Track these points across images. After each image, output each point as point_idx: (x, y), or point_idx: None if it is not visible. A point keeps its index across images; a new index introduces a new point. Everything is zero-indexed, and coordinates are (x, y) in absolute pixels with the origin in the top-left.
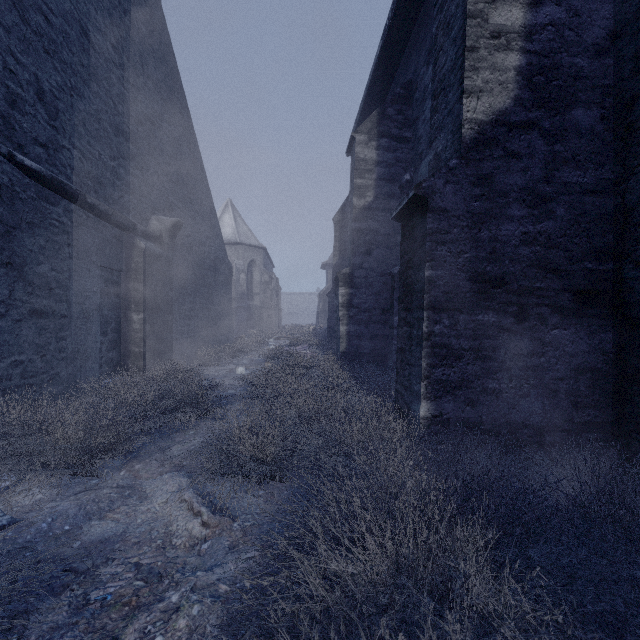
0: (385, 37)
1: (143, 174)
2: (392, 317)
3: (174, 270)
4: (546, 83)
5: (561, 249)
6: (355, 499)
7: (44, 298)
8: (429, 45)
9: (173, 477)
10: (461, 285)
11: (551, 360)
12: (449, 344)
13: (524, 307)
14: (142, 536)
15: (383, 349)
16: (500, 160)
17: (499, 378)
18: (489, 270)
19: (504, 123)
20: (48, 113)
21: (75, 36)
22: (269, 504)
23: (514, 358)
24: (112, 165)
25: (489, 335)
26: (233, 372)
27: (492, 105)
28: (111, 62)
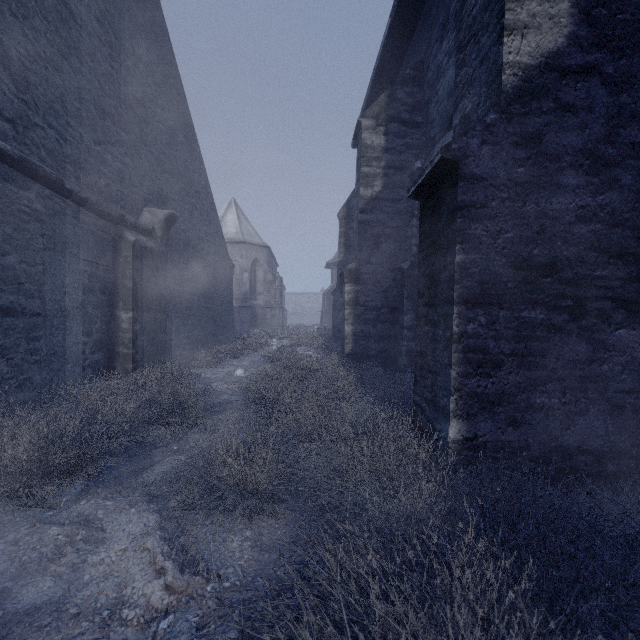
0: (394, 14)
1: (134, 162)
2: (402, 316)
3: (169, 266)
4: (609, 17)
5: (628, 227)
6: (373, 586)
7: (11, 294)
8: (443, 18)
9: (140, 512)
10: (501, 273)
11: (615, 368)
12: (486, 348)
13: (581, 301)
14: (85, 603)
15: (392, 350)
16: (550, 114)
17: (549, 391)
18: (536, 254)
19: (555, 67)
20: (16, 84)
21: (51, 3)
22: (257, 551)
23: (568, 365)
24: (97, 150)
25: (536, 336)
26: (231, 375)
27: (540, 45)
28: (96, 37)
